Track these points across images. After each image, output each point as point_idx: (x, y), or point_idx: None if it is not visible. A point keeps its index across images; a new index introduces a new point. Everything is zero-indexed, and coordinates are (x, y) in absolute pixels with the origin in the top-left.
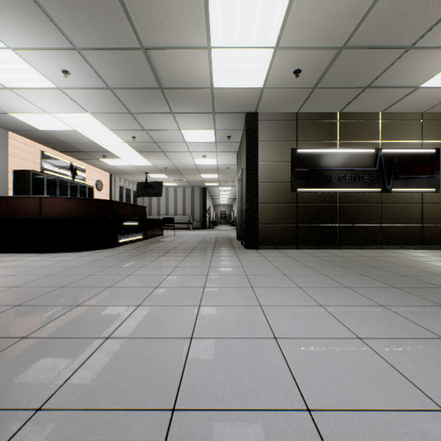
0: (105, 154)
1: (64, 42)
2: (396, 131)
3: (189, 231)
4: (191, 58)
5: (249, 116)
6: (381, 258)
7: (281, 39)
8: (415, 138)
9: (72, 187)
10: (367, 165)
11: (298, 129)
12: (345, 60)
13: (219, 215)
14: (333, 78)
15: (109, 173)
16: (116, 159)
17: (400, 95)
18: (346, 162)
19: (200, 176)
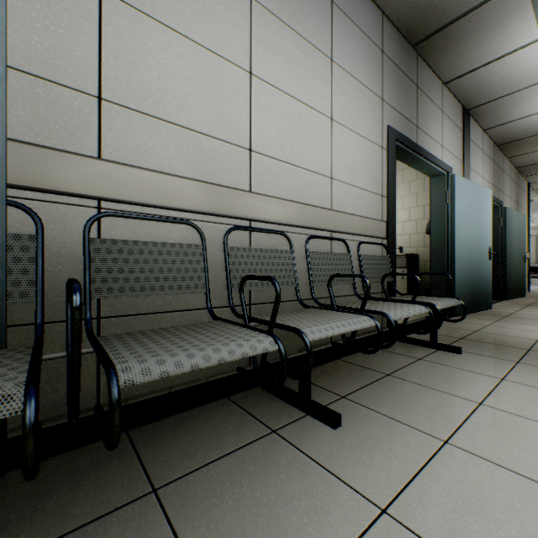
0: None
1: None
2: None
3: None
4: None
5: None
6: None
7: None
8: None
9: None
10: None
11: None
12: None
13: None
14: None
15: None
16: None
17: None
18: None
19: None
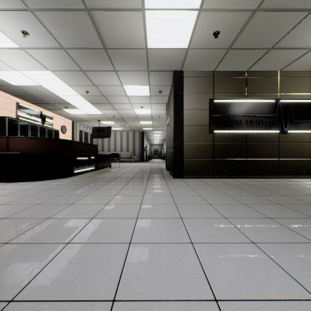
0: (67, 105)
1: (18, 3)
2: (291, 85)
3: (131, 163)
4: (128, 19)
5: (176, 74)
6: (284, 186)
7: (204, 1)
8: (306, 91)
9: (41, 130)
10: (269, 112)
11: (214, 83)
12: (257, 22)
13: (153, 151)
14: (245, 39)
15: (71, 121)
16: (75, 109)
17: (297, 55)
18: (252, 110)
19: (139, 123)
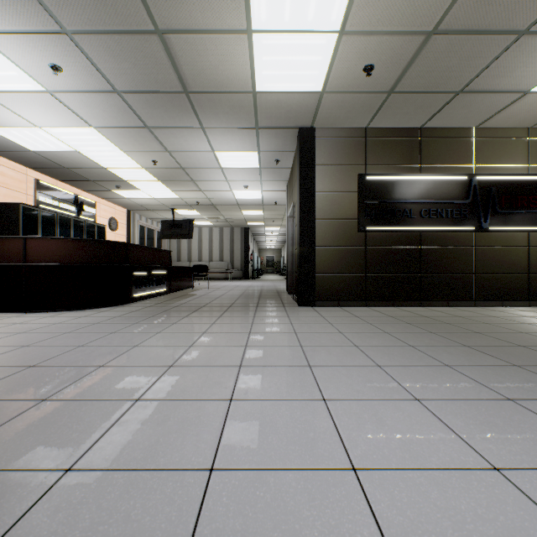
0: (119, 183)
1: (48, 22)
2: (495, 152)
3: (227, 282)
4: (225, 47)
5: (304, 132)
6: (480, 319)
7: (348, 19)
8: (519, 161)
9: (77, 225)
10: (457, 197)
11: (367, 149)
12: (434, 51)
13: (265, 262)
14: (416, 78)
15: (126, 209)
16: (133, 191)
17: (503, 103)
18: (430, 193)
19: (240, 213)
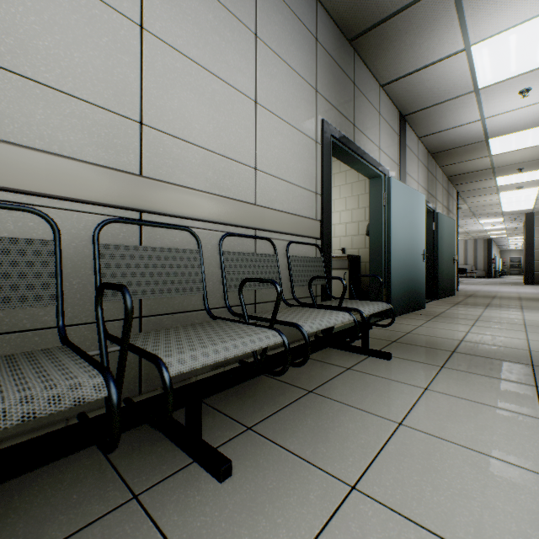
0: None
1: None
2: None
3: (473, 279)
4: (491, 210)
5: (527, 215)
6: None
7: (536, 203)
8: None
9: None
10: None
11: None
12: None
13: (508, 263)
14: None
15: None
16: None
17: None
18: None
19: (485, 233)
